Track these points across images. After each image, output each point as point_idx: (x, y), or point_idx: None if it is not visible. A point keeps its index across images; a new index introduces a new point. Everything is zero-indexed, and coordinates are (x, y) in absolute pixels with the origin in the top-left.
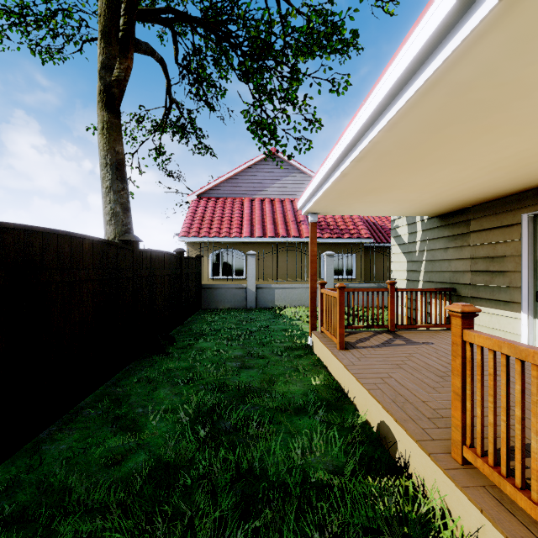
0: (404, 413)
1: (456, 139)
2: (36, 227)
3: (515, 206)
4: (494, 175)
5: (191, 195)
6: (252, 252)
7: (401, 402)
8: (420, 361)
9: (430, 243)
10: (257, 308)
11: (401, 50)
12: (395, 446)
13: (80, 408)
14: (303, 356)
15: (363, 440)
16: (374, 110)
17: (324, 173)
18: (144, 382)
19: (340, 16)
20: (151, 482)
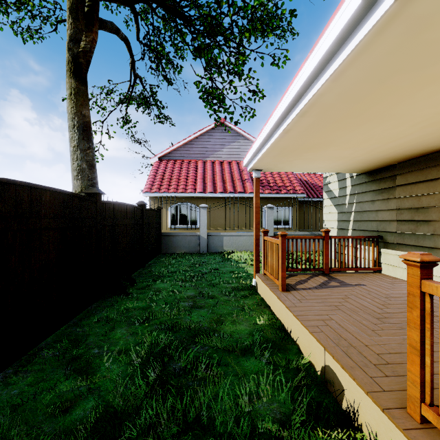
0: (350, 358)
1: (399, 90)
2: None
3: (439, 162)
4: (425, 131)
5: (153, 157)
6: (204, 205)
7: (345, 346)
8: (356, 303)
9: (359, 196)
10: (209, 252)
11: None
12: (342, 393)
13: (39, 349)
14: (248, 296)
15: (308, 383)
16: (321, 58)
17: (268, 130)
18: (103, 322)
19: None
20: (95, 436)
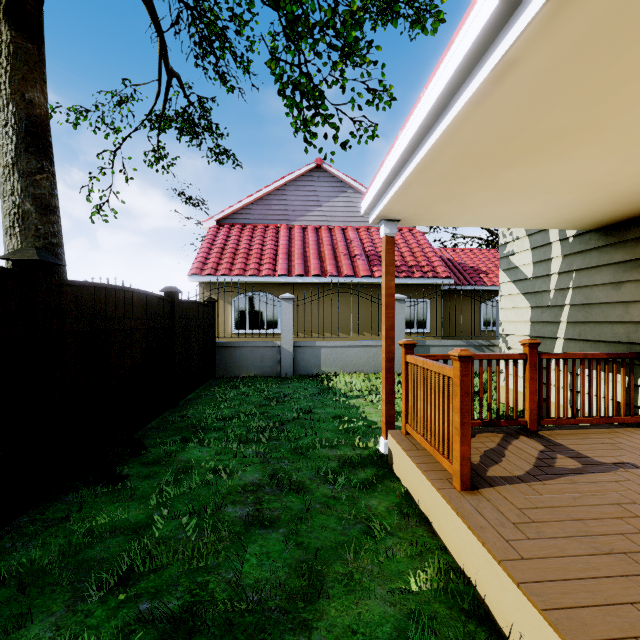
0: None
1: None
2: None
3: None
4: None
5: (208, 220)
6: (288, 295)
7: None
8: None
9: (581, 275)
10: (296, 375)
11: None
12: None
13: None
14: (375, 483)
15: None
16: None
17: (442, 86)
18: (10, 588)
19: None
20: None
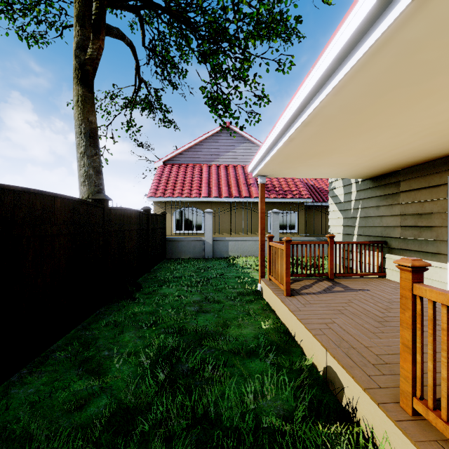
0: (350, 359)
1: (398, 103)
2: (7, 185)
3: (442, 168)
4: (426, 139)
5: (157, 162)
6: (209, 210)
7: (346, 347)
8: (359, 307)
9: (364, 202)
10: (214, 257)
11: (351, 12)
12: (342, 391)
13: (51, 351)
14: (253, 300)
15: (311, 383)
16: (322, 74)
17: (273, 138)
18: (111, 326)
19: (285, 3)
20: (110, 429)
